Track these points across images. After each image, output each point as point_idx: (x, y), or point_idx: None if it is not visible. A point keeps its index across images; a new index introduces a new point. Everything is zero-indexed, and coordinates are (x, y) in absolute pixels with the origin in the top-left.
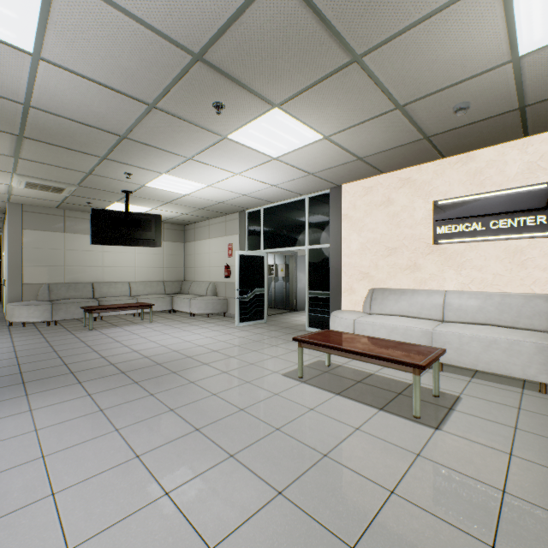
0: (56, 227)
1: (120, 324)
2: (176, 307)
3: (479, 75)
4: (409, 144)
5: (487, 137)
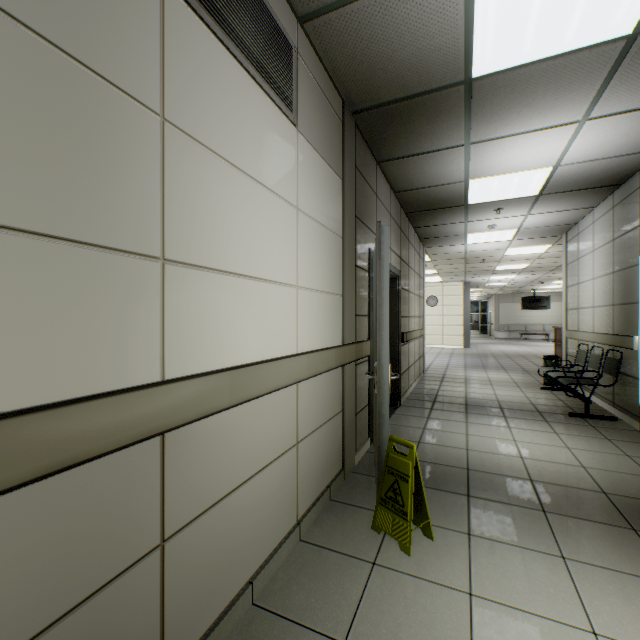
0: (510, 301)
1: (533, 341)
2: None
3: None
4: None
5: None
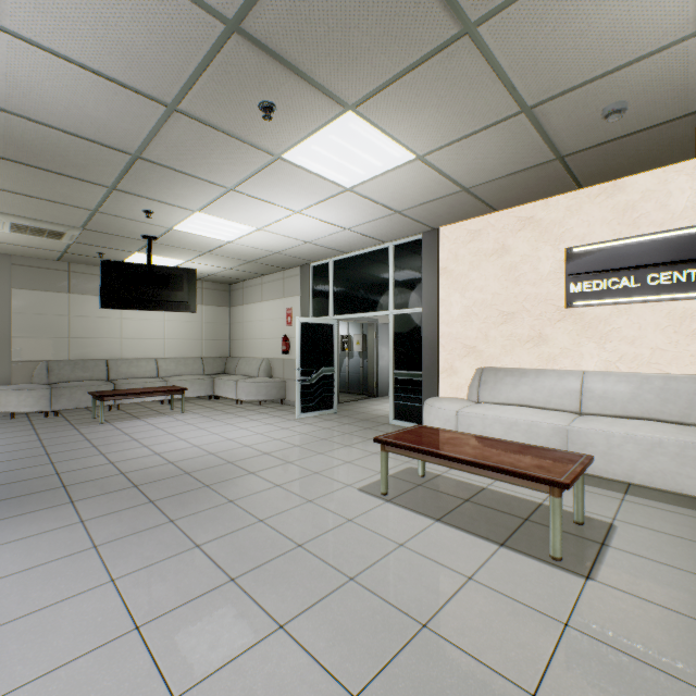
0: (57, 286)
1: (142, 416)
2: (219, 392)
3: (646, 58)
4: (535, 167)
5: (645, 157)
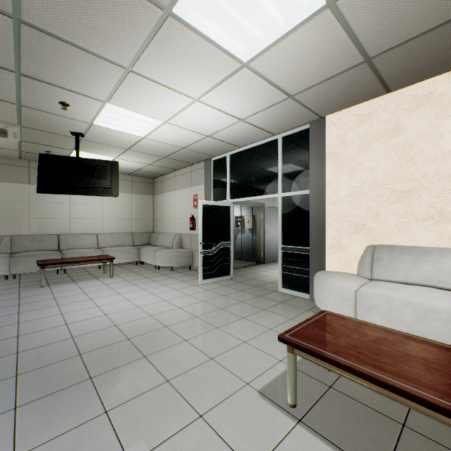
0: (20, 178)
1: (78, 279)
2: (143, 259)
3: None
4: None
5: None
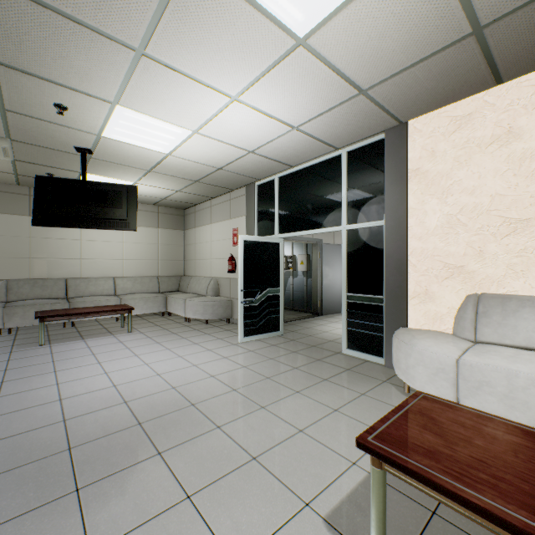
0: (18, 209)
1: (88, 335)
2: (170, 309)
3: None
4: None
5: None
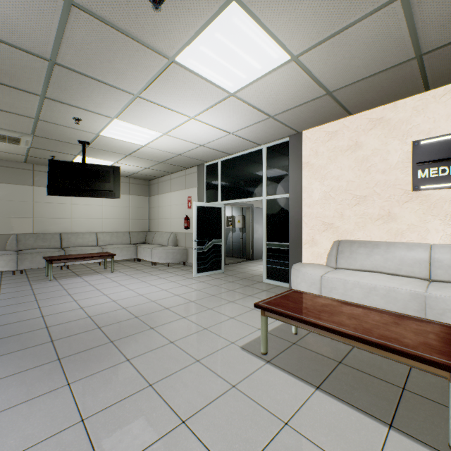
0: (24, 180)
1: (82, 274)
2: (140, 256)
3: None
4: (394, 68)
5: None
